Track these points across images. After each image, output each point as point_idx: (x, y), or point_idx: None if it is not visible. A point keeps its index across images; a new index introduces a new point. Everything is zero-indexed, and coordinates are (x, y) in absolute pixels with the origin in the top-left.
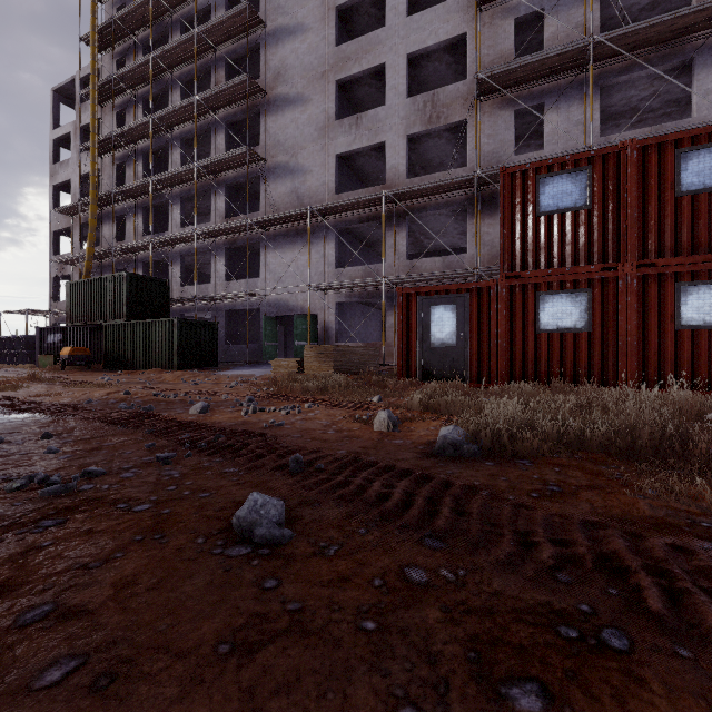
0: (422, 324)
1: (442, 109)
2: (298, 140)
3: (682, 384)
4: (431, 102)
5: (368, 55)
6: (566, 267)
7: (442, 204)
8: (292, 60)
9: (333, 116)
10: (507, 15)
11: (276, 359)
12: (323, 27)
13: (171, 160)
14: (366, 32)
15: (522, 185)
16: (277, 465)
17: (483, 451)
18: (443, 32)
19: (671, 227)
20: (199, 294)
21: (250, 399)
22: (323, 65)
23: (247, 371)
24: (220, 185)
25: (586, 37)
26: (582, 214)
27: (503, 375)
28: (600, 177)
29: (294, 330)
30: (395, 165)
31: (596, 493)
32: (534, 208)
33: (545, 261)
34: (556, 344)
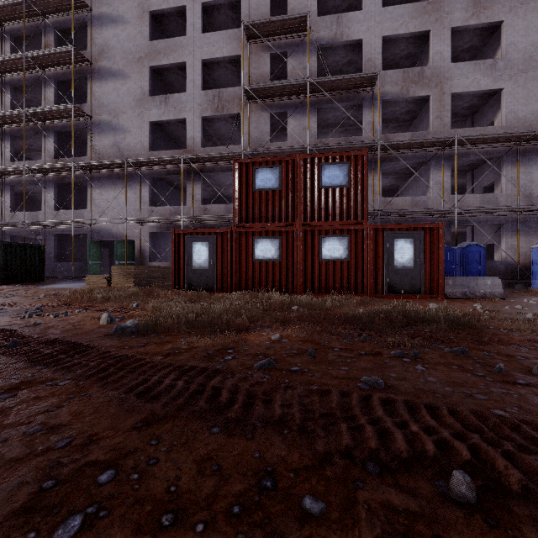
0: (187, 254)
1: (225, 103)
2: (119, 105)
3: (322, 290)
4: (218, 97)
5: (174, 53)
6: (269, 223)
7: (225, 168)
8: (114, 42)
9: (147, 92)
10: (266, 50)
11: (89, 276)
12: (139, 23)
13: (1, 102)
14: (176, 34)
15: (246, 171)
16: (2, 345)
17: (140, 331)
18: (226, 51)
19: (317, 205)
20: (29, 219)
21: (38, 308)
22: (139, 52)
23: (69, 284)
24: (50, 130)
25: (306, 78)
26: (277, 192)
27: (235, 287)
28: (285, 172)
29: (114, 252)
30: (193, 136)
31: (158, 345)
32: (252, 186)
33: (258, 219)
34: (263, 268)
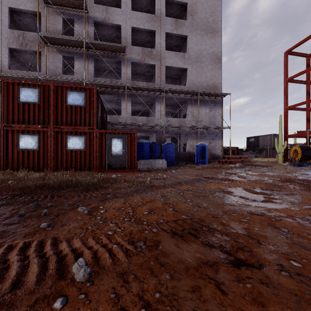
0: None
1: (28, 42)
2: None
3: (68, 169)
4: (22, 36)
5: None
6: (30, 125)
7: None
8: None
9: None
10: (59, 14)
11: None
12: None
13: None
14: None
15: (12, 88)
16: None
17: None
18: (29, 6)
19: (65, 115)
20: None
21: None
22: None
23: None
24: None
25: (82, 38)
26: (36, 105)
27: (2, 168)
28: (42, 93)
29: None
30: (1, 60)
31: None
32: (17, 99)
33: (22, 121)
34: (26, 155)
